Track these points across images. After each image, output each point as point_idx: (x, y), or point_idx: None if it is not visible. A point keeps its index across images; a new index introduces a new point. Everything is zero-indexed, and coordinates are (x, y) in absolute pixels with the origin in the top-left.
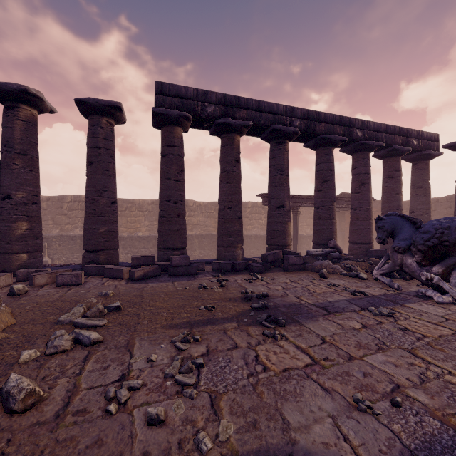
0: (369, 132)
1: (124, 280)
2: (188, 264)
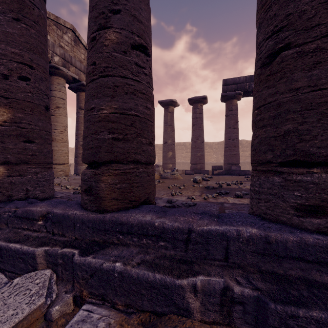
0: None
1: (209, 175)
2: (240, 170)
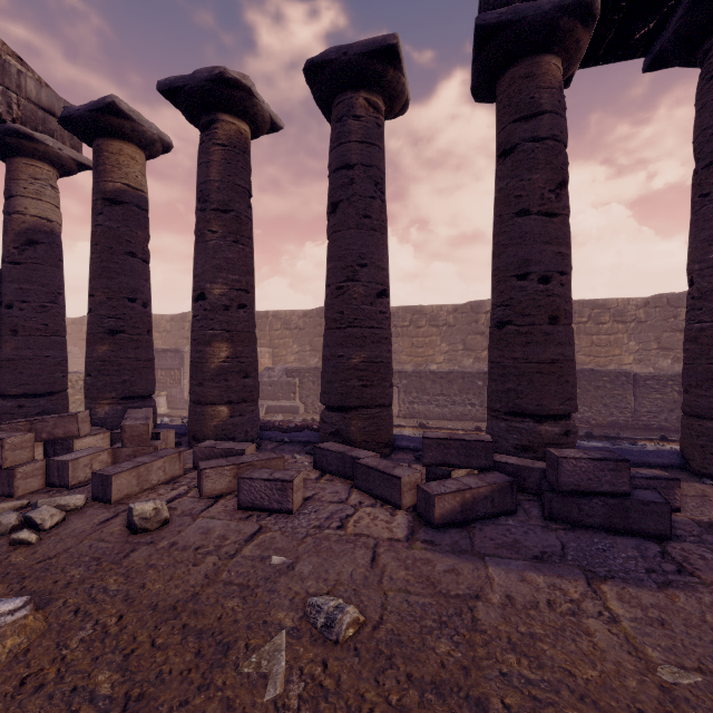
0: None
1: (402, 514)
2: (624, 490)
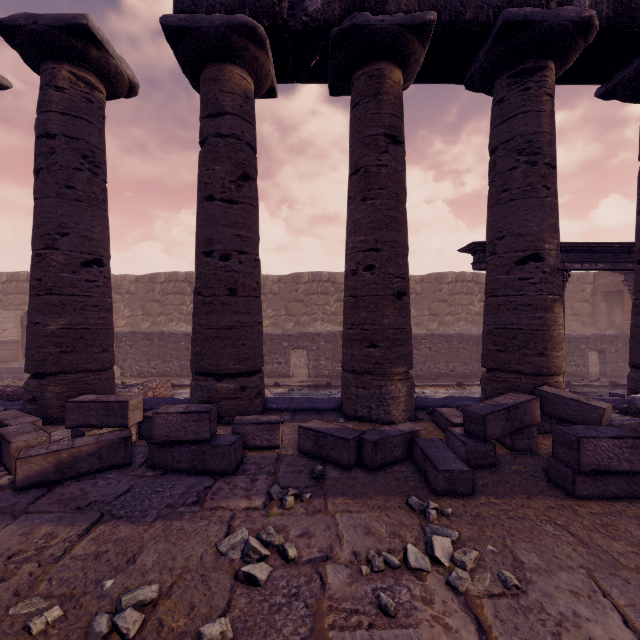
0: None
1: (4, 479)
2: (206, 437)
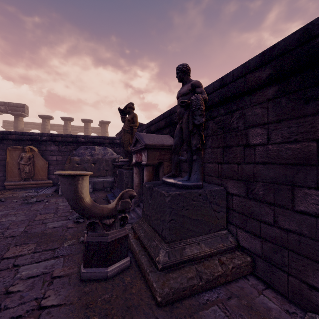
0: (74, 128)
1: None
2: None
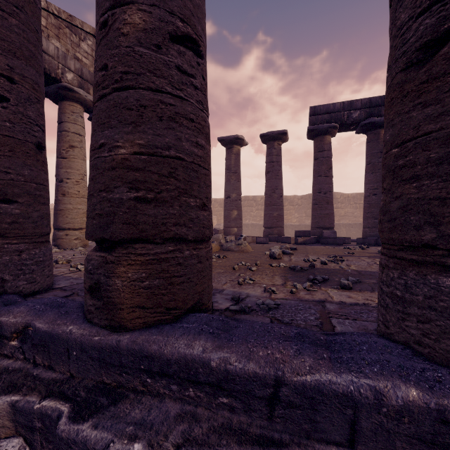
0: None
1: (291, 244)
2: (335, 237)
